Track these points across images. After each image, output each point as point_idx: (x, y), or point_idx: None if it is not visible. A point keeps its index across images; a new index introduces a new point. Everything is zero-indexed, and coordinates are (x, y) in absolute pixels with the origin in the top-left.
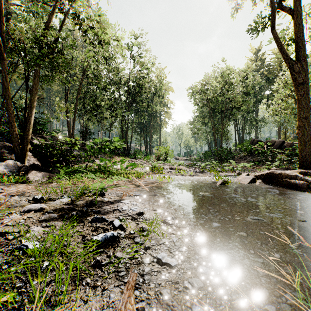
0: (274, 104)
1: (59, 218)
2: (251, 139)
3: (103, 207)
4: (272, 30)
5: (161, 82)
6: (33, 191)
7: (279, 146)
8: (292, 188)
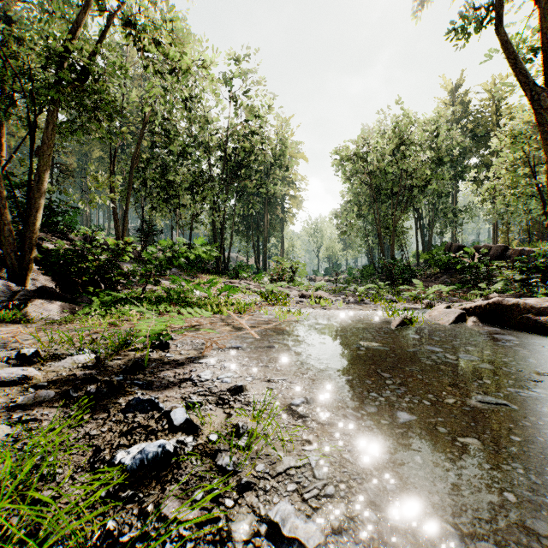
0: (491, 177)
1: (57, 400)
2: (447, 244)
3: (161, 373)
4: (497, 29)
5: (284, 143)
6: (28, 339)
7: (498, 256)
8: (542, 333)
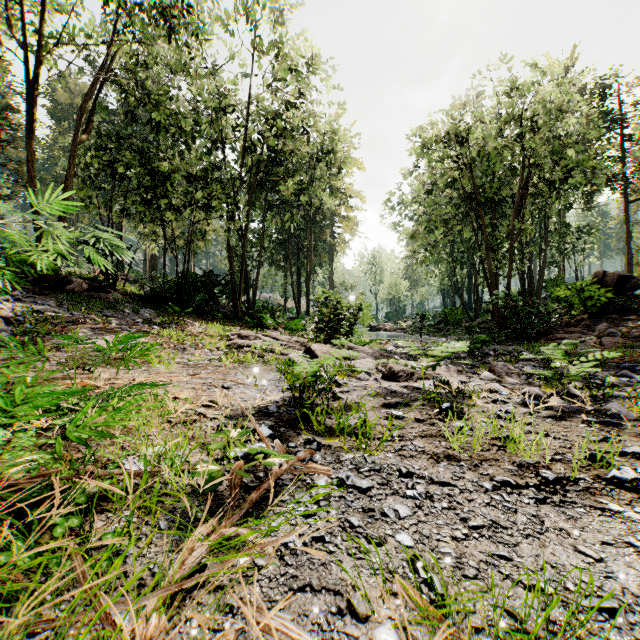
0: None
1: None
2: (597, 272)
3: None
4: None
5: (335, 133)
6: None
7: None
8: None
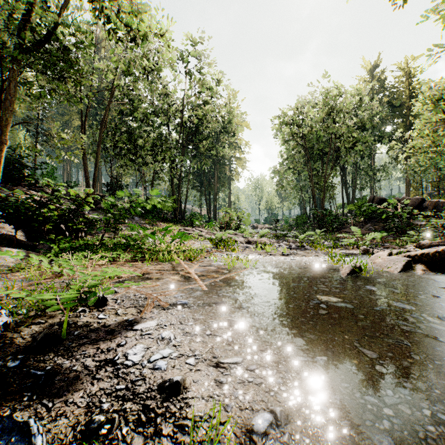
0: (415, 137)
1: None
2: (370, 197)
3: (79, 349)
4: None
5: (231, 112)
6: None
7: (416, 207)
8: None
